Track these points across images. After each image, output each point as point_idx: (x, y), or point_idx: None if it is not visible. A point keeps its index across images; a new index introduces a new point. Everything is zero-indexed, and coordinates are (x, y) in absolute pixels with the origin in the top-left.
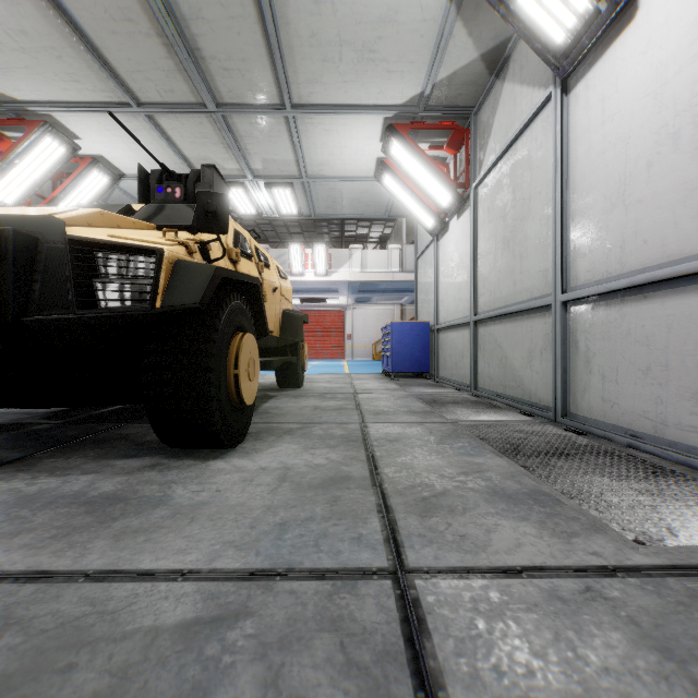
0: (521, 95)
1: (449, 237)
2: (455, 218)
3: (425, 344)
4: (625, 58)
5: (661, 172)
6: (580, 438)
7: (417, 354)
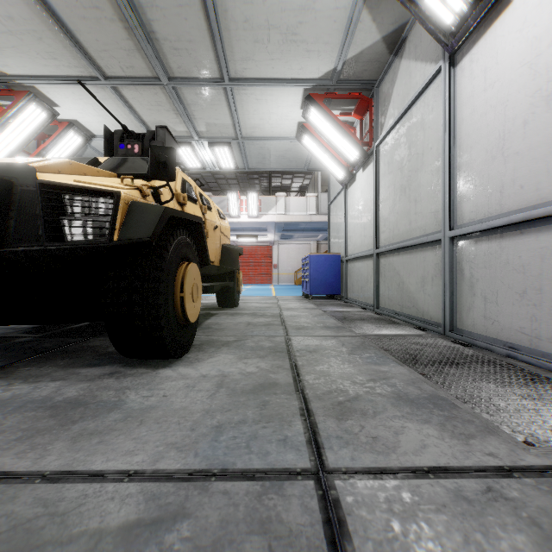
0: (416, 69)
1: (356, 186)
2: (361, 171)
3: (337, 272)
4: (504, 35)
5: (535, 129)
6: (466, 350)
7: (330, 280)
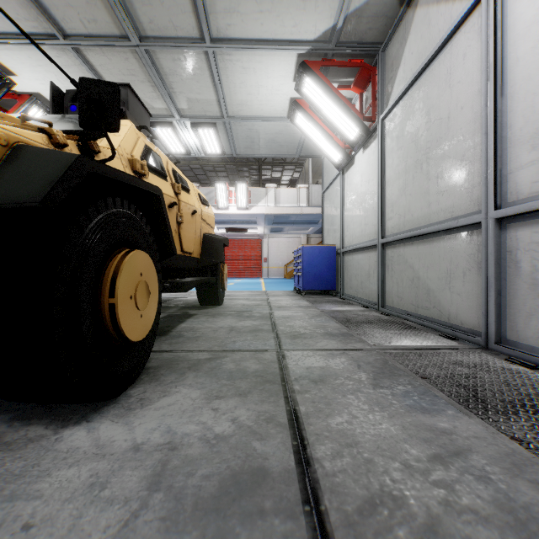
0: (438, 15)
1: (355, 169)
2: (361, 151)
3: (332, 265)
4: None
5: None
6: None
7: (324, 274)
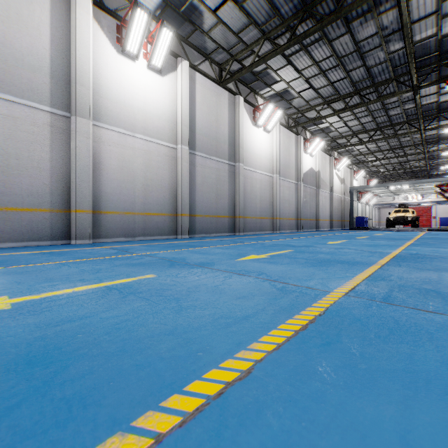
0: None
1: None
2: None
3: (447, 221)
4: None
5: None
6: None
7: (445, 223)
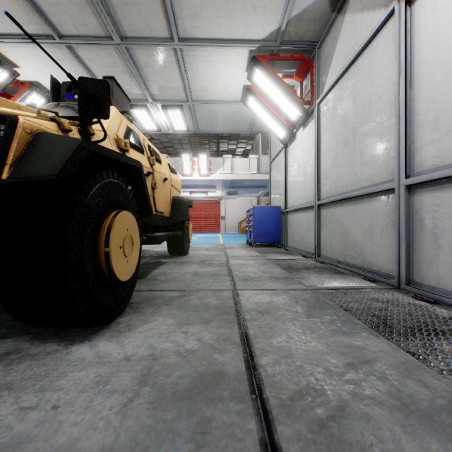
0: (362, 21)
1: (296, 143)
2: (301, 129)
3: (278, 222)
4: None
5: None
6: (436, 309)
7: (271, 230)
